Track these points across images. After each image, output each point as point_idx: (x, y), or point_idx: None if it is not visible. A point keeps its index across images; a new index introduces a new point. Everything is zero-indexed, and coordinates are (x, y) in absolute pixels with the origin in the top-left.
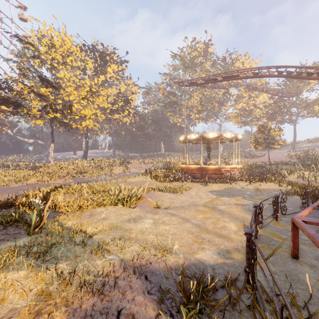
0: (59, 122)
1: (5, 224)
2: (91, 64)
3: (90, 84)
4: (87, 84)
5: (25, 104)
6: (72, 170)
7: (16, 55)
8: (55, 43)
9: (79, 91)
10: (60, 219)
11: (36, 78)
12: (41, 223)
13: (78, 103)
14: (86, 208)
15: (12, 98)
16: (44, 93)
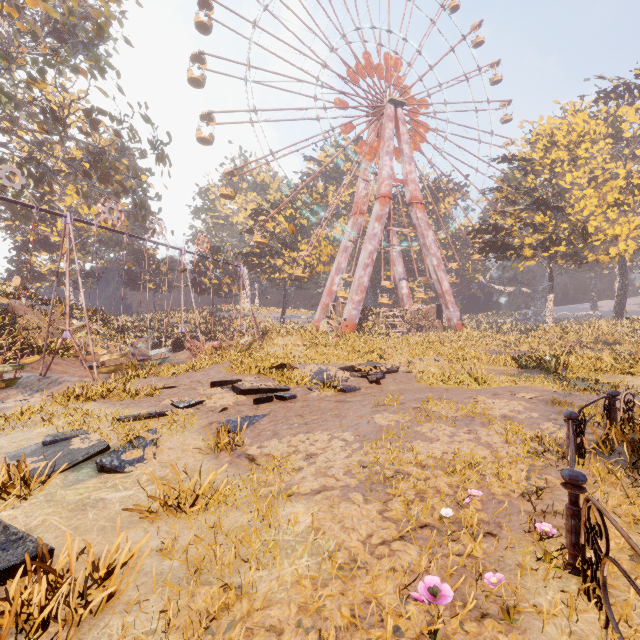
0: (561, 256)
1: (526, 367)
2: (633, 114)
3: (627, 169)
4: (620, 176)
5: (513, 245)
6: (587, 338)
7: (502, 180)
8: (556, 139)
9: (601, 197)
10: (573, 372)
11: (526, 199)
12: (557, 369)
13: (599, 215)
14: (603, 371)
15: (498, 240)
16: (540, 221)
